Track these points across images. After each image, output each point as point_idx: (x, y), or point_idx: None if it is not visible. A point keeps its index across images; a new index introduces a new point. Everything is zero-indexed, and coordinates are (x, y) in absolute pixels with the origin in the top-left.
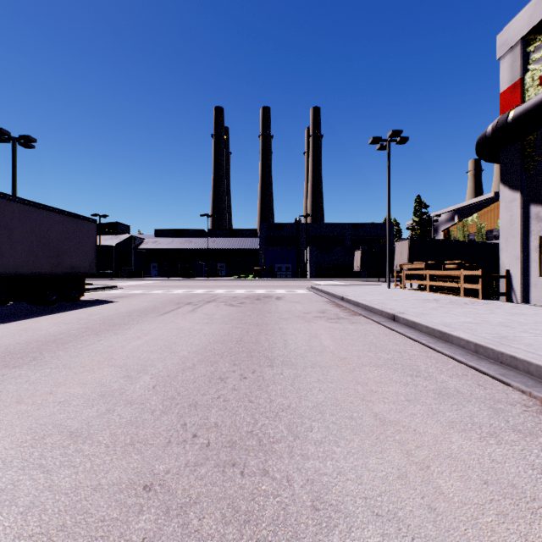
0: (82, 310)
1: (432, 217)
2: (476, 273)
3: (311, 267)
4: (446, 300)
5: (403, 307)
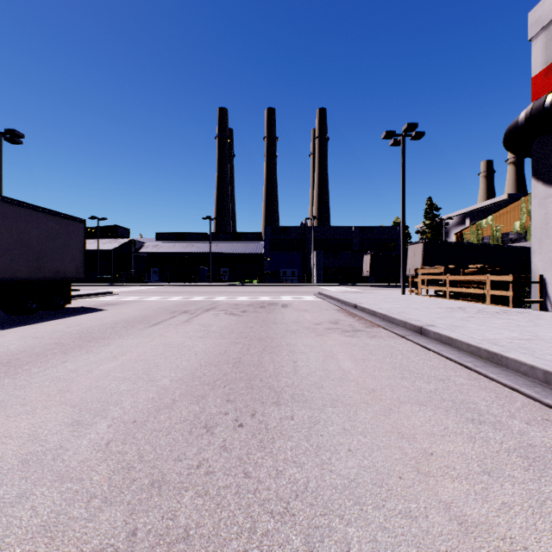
0: (62, 320)
1: (444, 219)
2: (506, 278)
3: (318, 271)
4: (473, 308)
5: (429, 318)
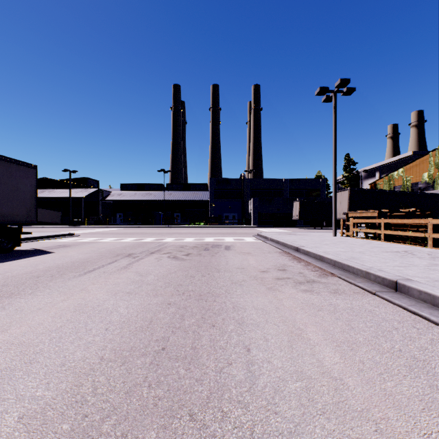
0: None
1: (360, 172)
2: None
3: (254, 216)
4: (421, 252)
5: (390, 266)
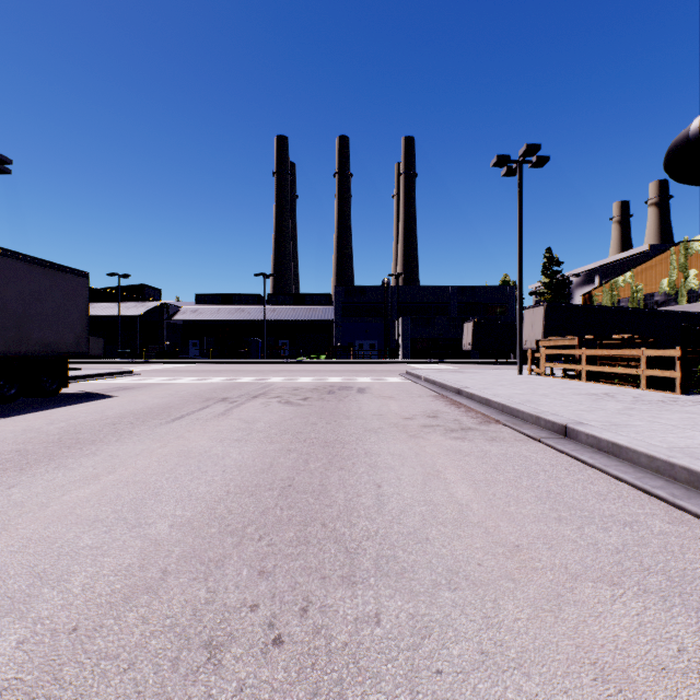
0: (47, 412)
1: (568, 277)
2: (670, 352)
3: (404, 344)
4: (625, 395)
5: (570, 410)
